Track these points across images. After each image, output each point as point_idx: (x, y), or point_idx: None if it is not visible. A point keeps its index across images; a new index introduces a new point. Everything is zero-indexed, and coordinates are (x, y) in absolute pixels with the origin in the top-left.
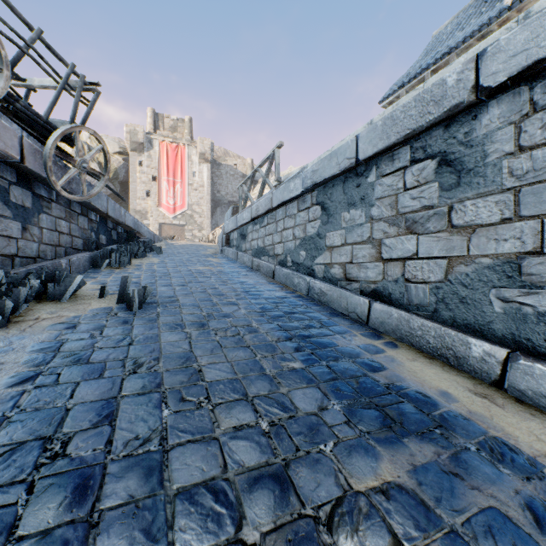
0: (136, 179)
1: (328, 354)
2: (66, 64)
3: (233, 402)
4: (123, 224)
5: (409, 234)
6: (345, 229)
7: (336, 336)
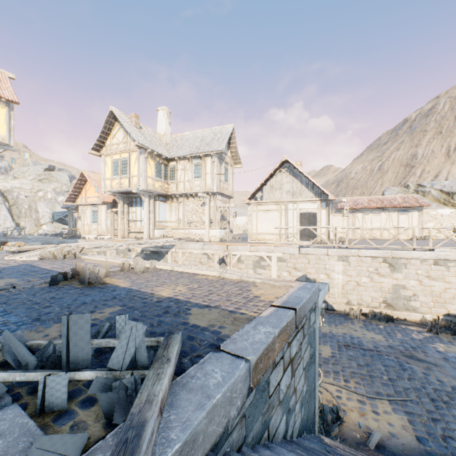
0: None
1: None
2: None
3: None
4: None
5: None
6: None
7: None
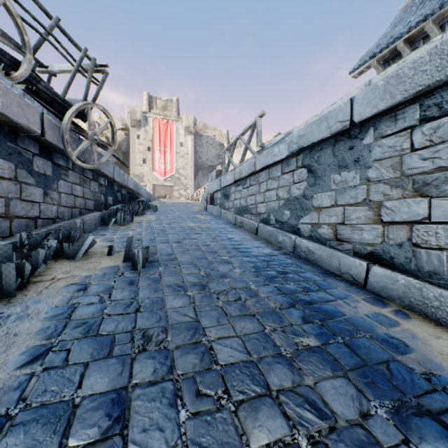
0: (135, 150)
1: (339, 326)
2: (80, 48)
3: (256, 399)
4: (126, 187)
5: (417, 196)
6: (335, 190)
7: (339, 302)
